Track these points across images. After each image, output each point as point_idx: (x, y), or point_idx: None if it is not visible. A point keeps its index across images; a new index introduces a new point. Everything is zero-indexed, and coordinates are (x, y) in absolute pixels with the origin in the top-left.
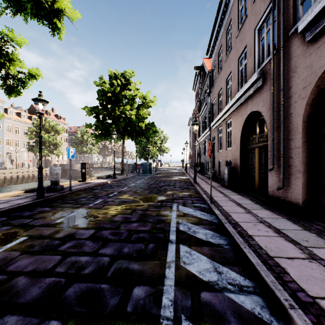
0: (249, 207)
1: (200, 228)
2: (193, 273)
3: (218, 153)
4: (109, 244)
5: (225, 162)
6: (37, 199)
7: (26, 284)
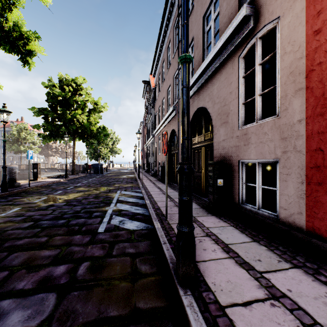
0: (163, 189)
1: (131, 198)
2: (121, 209)
3: (158, 155)
4: (78, 206)
5: (162, 163)
6: (4, 192)
7: (41, 217)
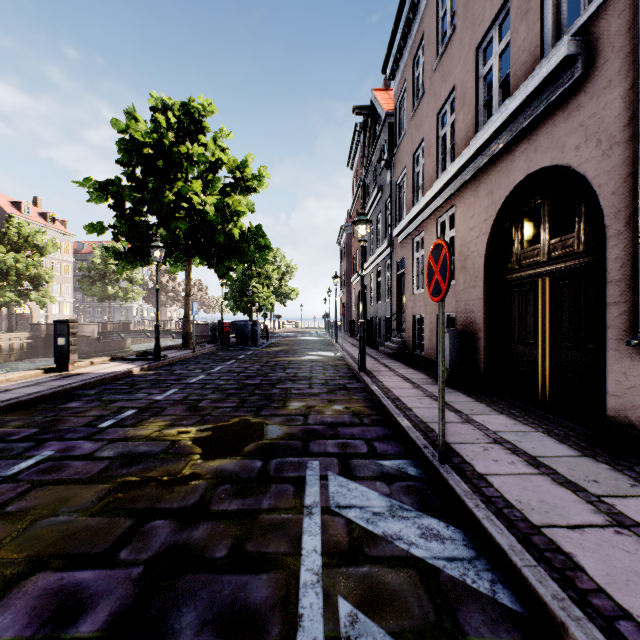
0: (587, 483)
1: None
2: None
3: (413, 296)
4: None
5: (435, 319)
6: None
7: None
